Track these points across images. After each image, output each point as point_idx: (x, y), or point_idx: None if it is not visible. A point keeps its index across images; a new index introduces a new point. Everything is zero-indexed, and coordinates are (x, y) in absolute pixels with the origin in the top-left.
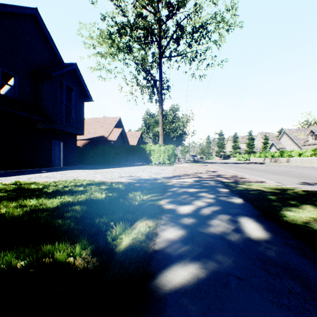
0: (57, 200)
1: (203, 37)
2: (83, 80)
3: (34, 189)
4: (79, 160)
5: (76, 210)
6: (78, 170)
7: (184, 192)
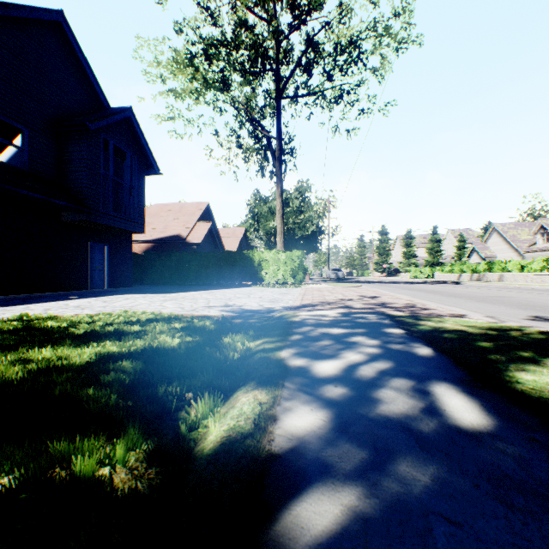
0: (91, 349)
1: (354, 63)
2: (144, 138)
3: (51, 330)
4: (136, 277)
5: (124, 369)
6: (133, 294)
7: (323, 335)
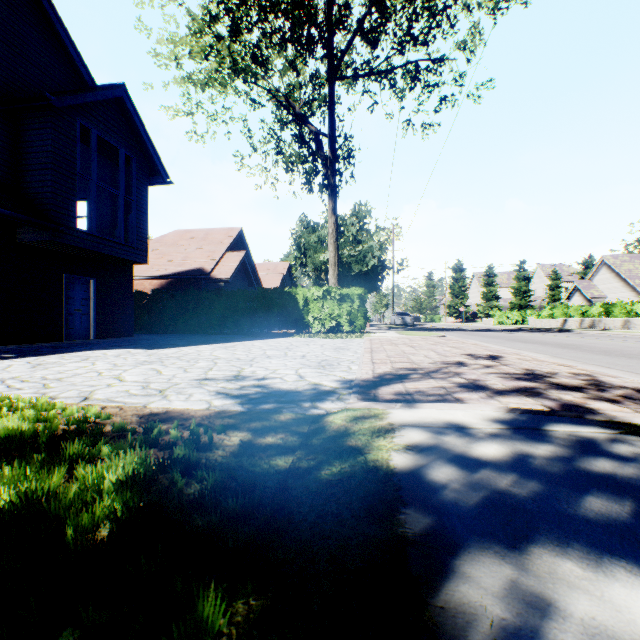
0: None
1: (438, 22)
2: (145, 131)
3: None
4: (141, 323)
5: None
6: (111, 349)
7: None
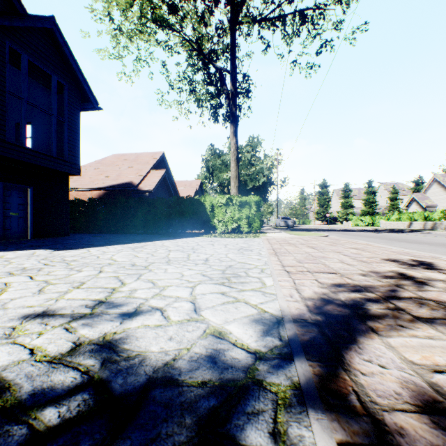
0: None
1: None
2: (75, 61)
3: None
4: (80, 225)
5: None
6: (20, 251)
7: None
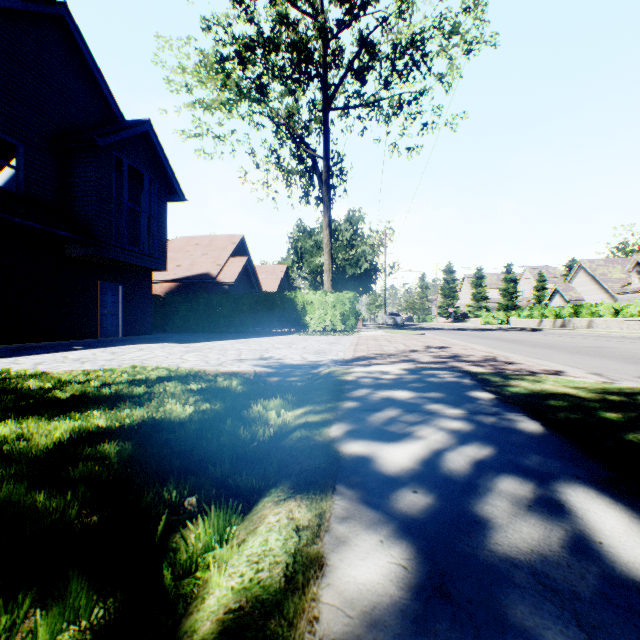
0: (68, 423)
1: (416, 66)
2: (166, 157)
3: (27, 393)
4: (157, 323)
5: (106, 455)
6: (151, 344)
7: (387, 402)
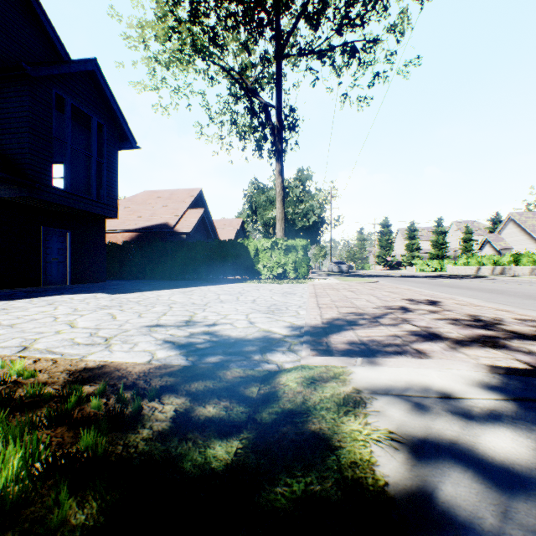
0: None
1: (372, 4)
2: (115, 101)
3: None
4: (114, 270)
5: None
6: (80, 294)
7: None
